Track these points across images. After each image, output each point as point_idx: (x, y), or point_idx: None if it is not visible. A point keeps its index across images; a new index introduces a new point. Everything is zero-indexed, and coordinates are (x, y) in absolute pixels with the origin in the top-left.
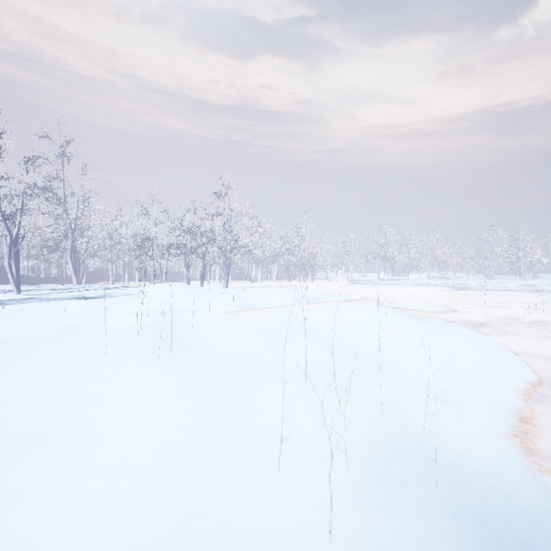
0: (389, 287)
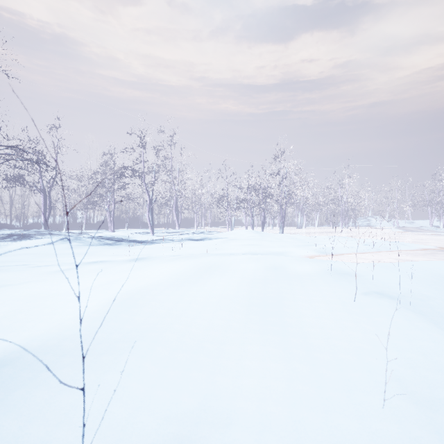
0: None
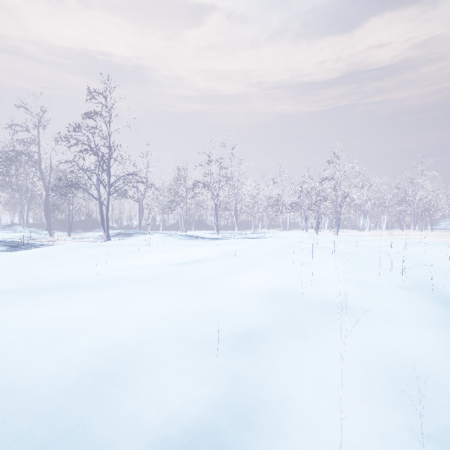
0: None
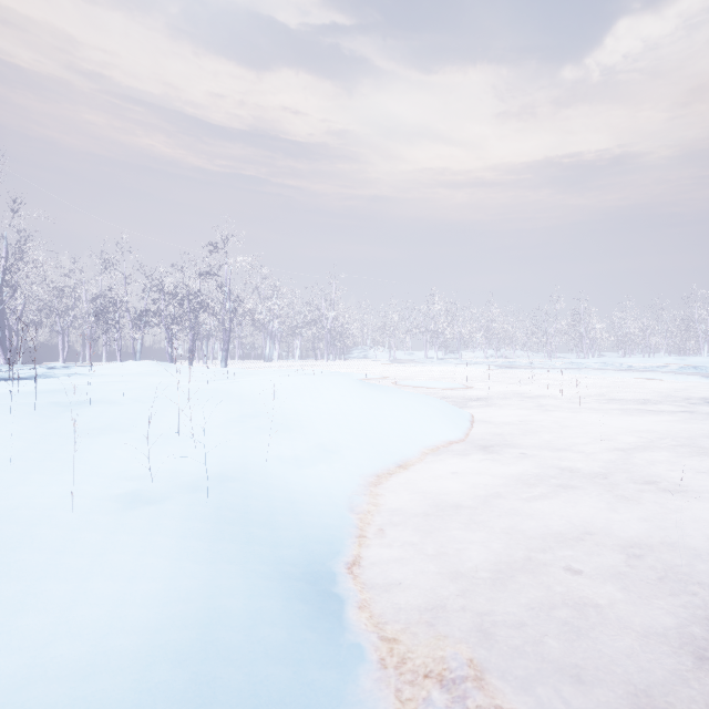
0: (430, 366)
